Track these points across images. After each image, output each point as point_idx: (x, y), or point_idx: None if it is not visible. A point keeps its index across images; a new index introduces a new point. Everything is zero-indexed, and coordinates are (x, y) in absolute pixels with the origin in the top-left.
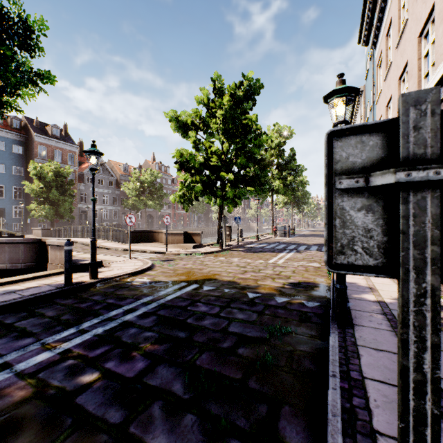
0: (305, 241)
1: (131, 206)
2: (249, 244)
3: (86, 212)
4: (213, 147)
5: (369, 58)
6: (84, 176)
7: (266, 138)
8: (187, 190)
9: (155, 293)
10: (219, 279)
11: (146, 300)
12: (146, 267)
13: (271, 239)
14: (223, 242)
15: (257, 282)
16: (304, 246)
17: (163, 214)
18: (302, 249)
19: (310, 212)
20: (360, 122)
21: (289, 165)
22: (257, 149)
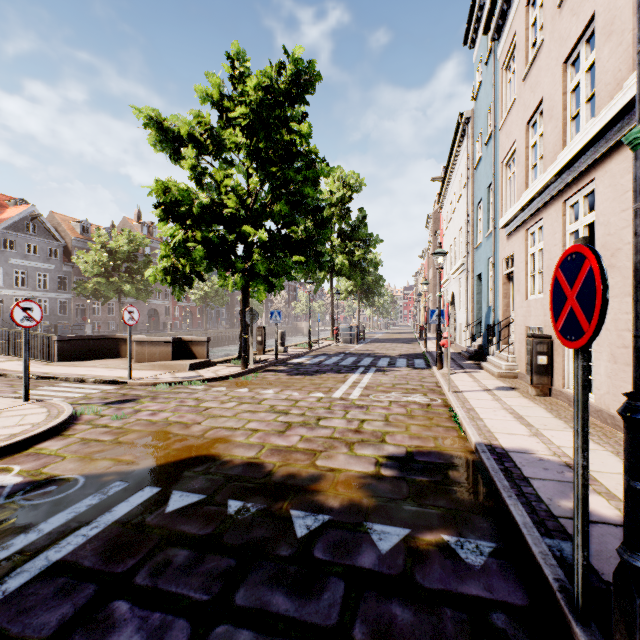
0: (384, 350)
1: (92, 293)
2: (296, 358)
3: (1, 303)
4: (230, 181)
5: (486, 60)
6: None
7: (326, 169)
8: (177, 259)
9: None
10: (221, 460)
11: None
12: (41, 430)
13: (331, 347)
14: (249, 356)
15: (314, 460)
16: (385, 358)
17: (155, 307)
18: (384, 365)
19: (383, 307)
20: (467, 166)
21: (357, 232)
22: (311, 188)
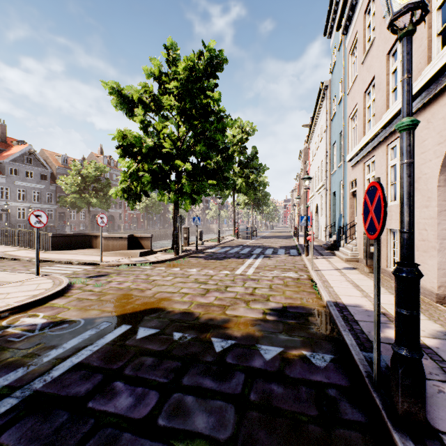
0: (269, 243)
1: (70, 204)
2: (210, 248)
3: (9, 211)
4: (166, 130)
5: (338, 48)
6: (6, 167)
7: (230, 122)
8: (131, 182)
9: (35, 358)
10: (167, 310)
11: (2, 383)
12: (52, 292)
13: (234, 241)
14: (179, 247)
15: (225, 311)
16: (270, 249)
17: (112, 214)
18: (269, 253)
19: (269, 214)
20: (326, 118)
21: (251, 163)
22: (221, 135)
